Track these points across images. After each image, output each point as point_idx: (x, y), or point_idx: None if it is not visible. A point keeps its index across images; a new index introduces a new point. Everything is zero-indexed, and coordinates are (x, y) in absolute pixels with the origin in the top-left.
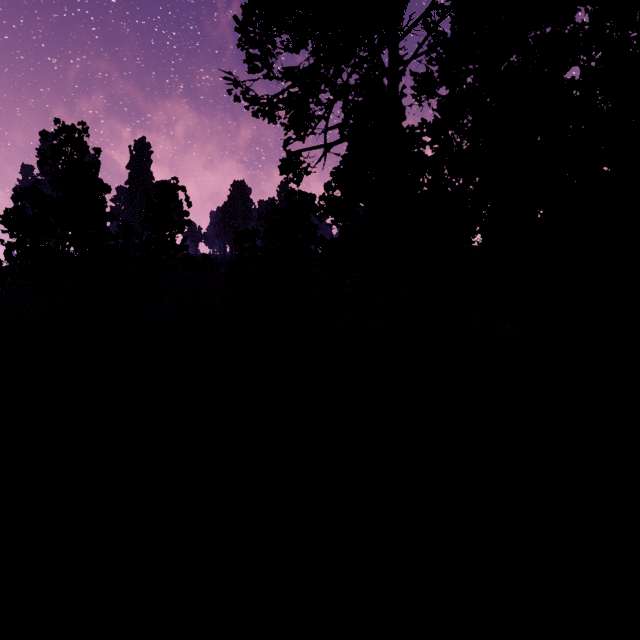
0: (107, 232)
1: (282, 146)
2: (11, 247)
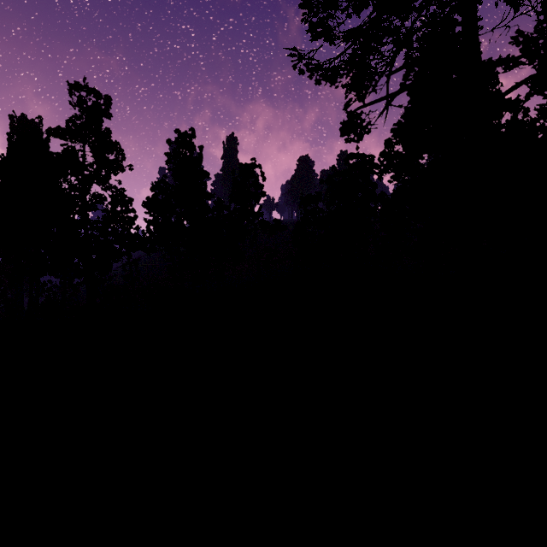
0: (207, 207)
1: (343, 109)
2: (150, 223)
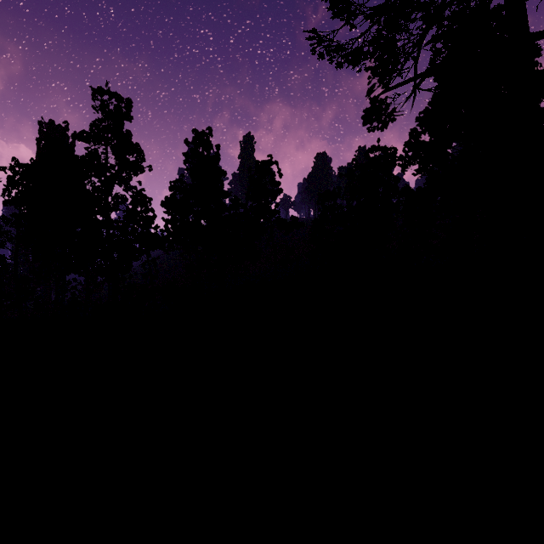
0: (223, 205)
1: (365, 96)
2: (168, 222)
